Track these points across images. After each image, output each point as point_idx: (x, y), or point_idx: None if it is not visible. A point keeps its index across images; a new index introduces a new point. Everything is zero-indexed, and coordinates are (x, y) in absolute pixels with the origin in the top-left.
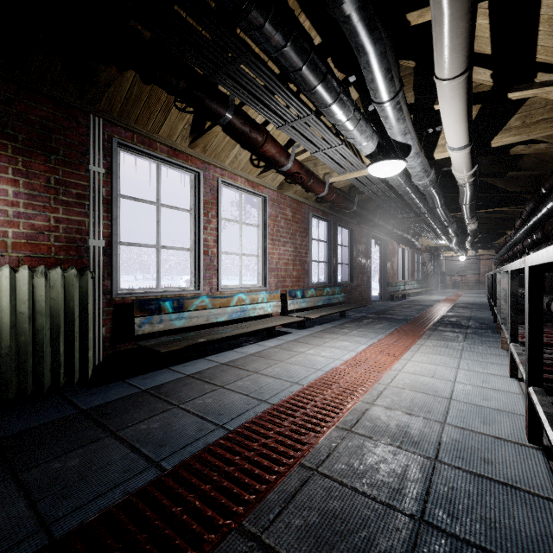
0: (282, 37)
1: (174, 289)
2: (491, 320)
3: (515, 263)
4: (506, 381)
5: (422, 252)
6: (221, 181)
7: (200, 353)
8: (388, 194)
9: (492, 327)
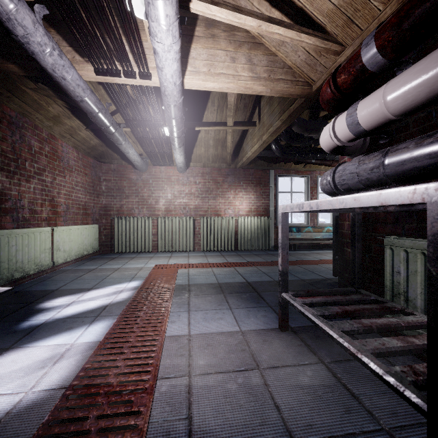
0: (315, 157)
1: (297, 224)
2: None
3: None
4: None
5: None
6: (319, 176)
7: (307, 250)
8: None
9: None
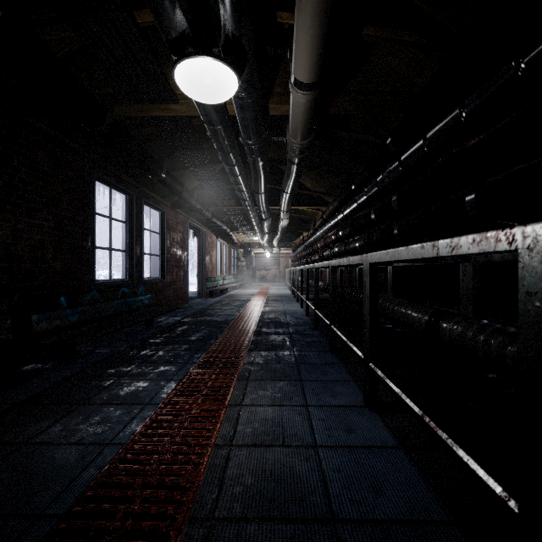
0: None
1: None
2: (302, 313)
3: (407, 249)
4: (368, 418)
5: (238, 248)
6: None
7: None
8: (208, 166)
9: (308, 322)
